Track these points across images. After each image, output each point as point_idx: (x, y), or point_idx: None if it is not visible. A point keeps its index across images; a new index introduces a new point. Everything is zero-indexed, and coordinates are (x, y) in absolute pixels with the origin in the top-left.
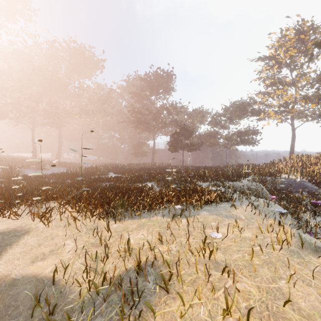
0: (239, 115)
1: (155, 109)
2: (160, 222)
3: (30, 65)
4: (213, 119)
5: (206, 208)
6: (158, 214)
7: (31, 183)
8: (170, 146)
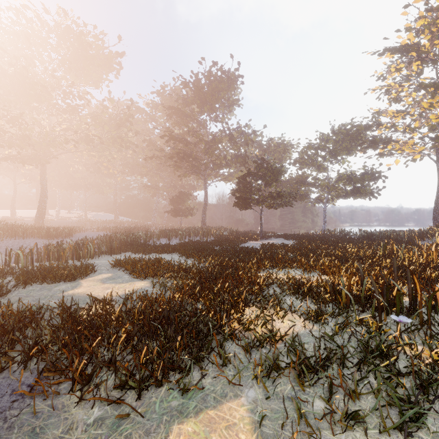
0: (349, 148)
1: (208, 137)
2: None
3: None
4: (303, 155)
5: None
6: None
7: None
8: (239, 198)
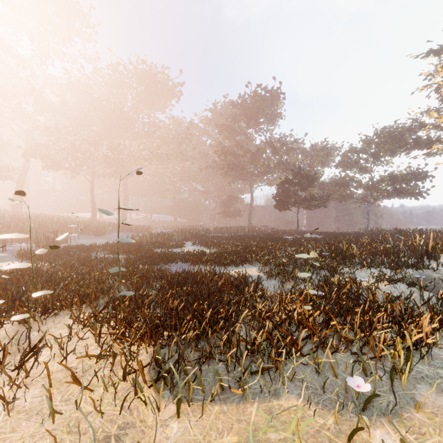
0: (392, 149)
1: (253, 147)
2: (307, 437)
3: (89, 99)
4: (345, 158)
5: (420, 368)
6: (290, 386)
7: (66, 261)
8: (278, 201)
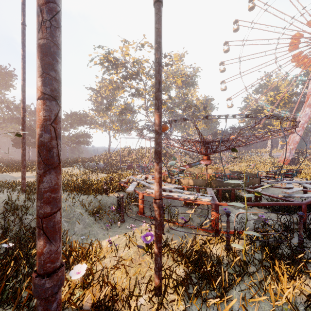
0: (78, 123)
1: None
2: None
3: None
4: None
5: None
6: None
7: None
8: (17, 143)
